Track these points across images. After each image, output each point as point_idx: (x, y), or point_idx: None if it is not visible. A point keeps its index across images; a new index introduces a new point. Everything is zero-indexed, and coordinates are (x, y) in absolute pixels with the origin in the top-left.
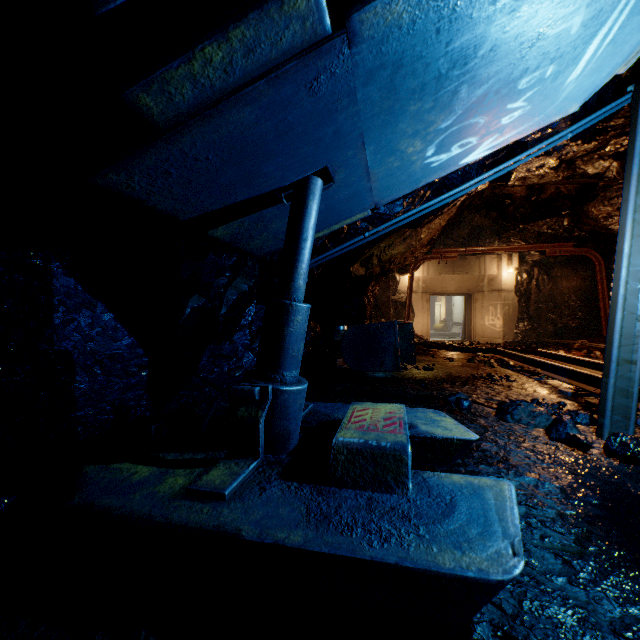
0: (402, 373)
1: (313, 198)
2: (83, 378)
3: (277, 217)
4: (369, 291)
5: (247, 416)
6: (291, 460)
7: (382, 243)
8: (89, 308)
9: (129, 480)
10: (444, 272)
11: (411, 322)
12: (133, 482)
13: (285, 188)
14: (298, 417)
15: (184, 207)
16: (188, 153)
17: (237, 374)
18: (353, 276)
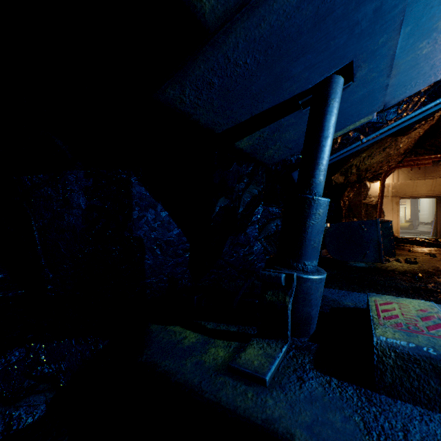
0: (384, 264)
1: (335, 96)
2: (149, 256)
3: (291, 125)
4: (345, 196)
5: (275, 300)
6: (318, 348)
7: (364, 153)
8: (153, 208)
9: (181, 344)
10: (415, 178)
11: (390, 220)
12: (184, 347)
13: (303, 95)
14: (318, 304)
15: (220, 120)
16: (230, 58)
17: (249, 259)
18: (333, 183)
